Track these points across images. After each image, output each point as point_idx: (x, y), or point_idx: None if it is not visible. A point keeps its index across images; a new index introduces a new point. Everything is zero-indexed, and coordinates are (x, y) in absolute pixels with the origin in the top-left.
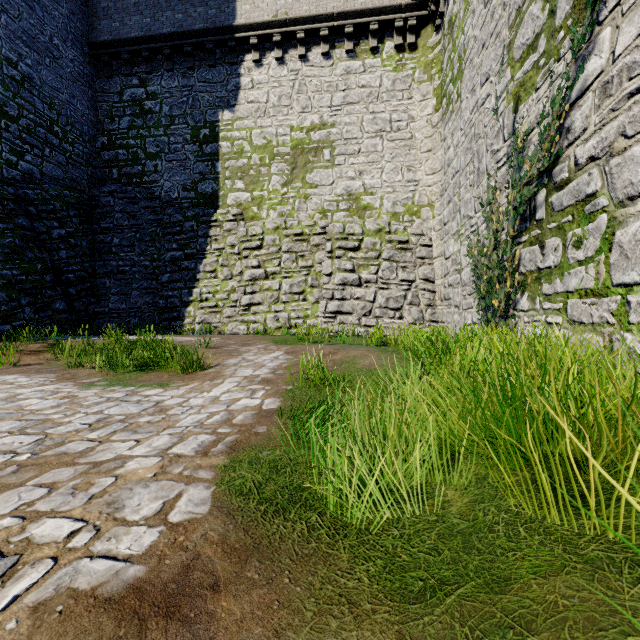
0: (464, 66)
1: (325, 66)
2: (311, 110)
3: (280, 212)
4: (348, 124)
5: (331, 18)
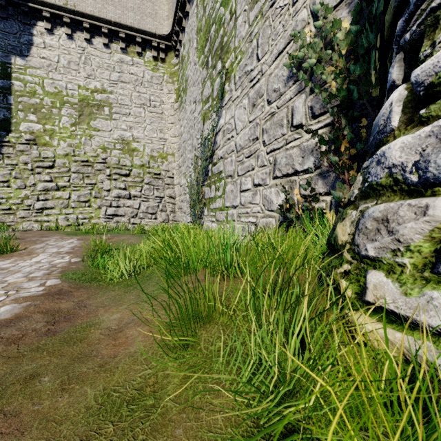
0: (187, 87)
1: (105, 52)
2: (95, 78)
3: (69, 143)
4: (122, 95)
5: (110, 23)
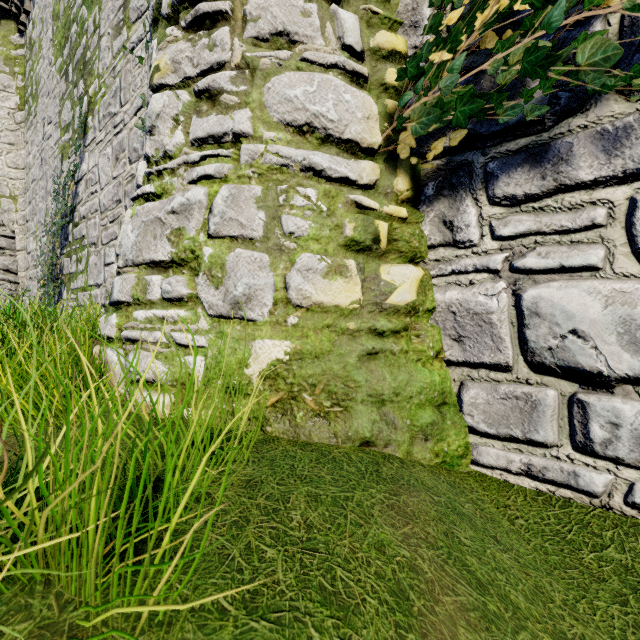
0: (39, 94)
1: None
2: None
3: None
4: None
5: None
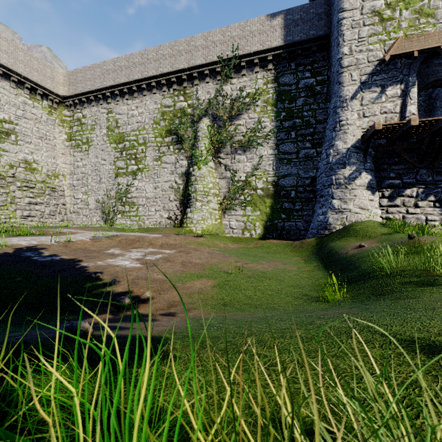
0: (91, 145)
1: (12, 93)
2: (3, 111)
3: None
4: (25, 127)
5: (20, 76)
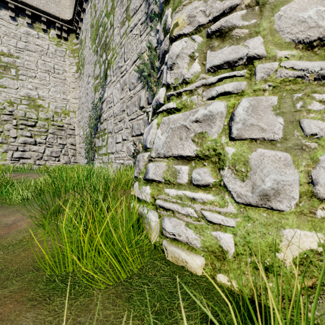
0: (84, 64)
1: (12, 23)
2: (1, 43)
3: None
4: (28, 60)
5: (16, 1)
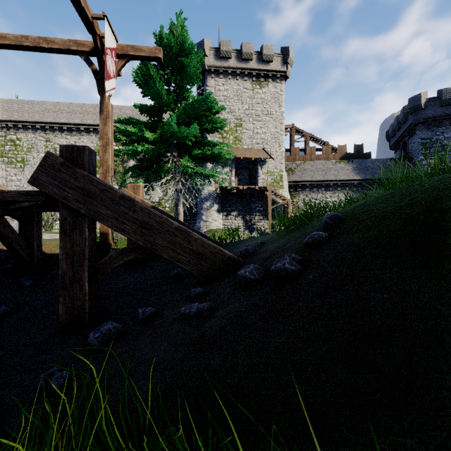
0: (27, 164)
1: None
2: None
3: None
4: None
5: None
